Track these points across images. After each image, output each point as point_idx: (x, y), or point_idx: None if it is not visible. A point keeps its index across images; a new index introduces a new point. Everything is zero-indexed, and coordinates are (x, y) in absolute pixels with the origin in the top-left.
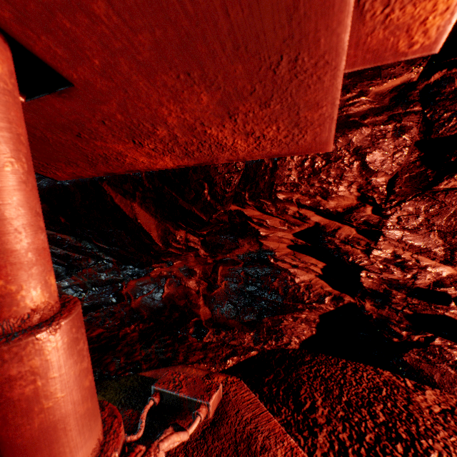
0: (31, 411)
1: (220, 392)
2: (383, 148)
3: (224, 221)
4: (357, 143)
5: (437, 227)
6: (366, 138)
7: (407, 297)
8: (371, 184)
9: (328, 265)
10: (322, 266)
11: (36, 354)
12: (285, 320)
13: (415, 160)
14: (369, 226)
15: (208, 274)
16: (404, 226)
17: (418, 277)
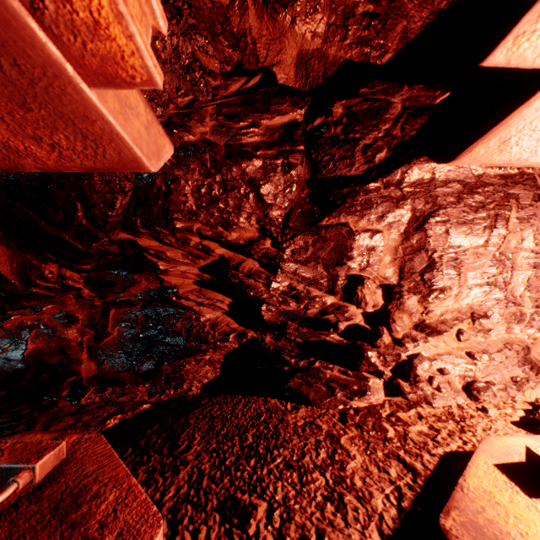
0: None
1: (61, 451)
2: (275, 182)
3: (113, 252)
4: (251, 174)
5: (322, 260)
6: (259, 170)
7: (299, 327)
8: (269, 217)
9: (235, 301)
10: (229, 302)
11: None
12: (188, 364)
13: (306, 197)
14: (269, 259)
15: (95, 320)
16: (297, 259)
17: (309, 307)
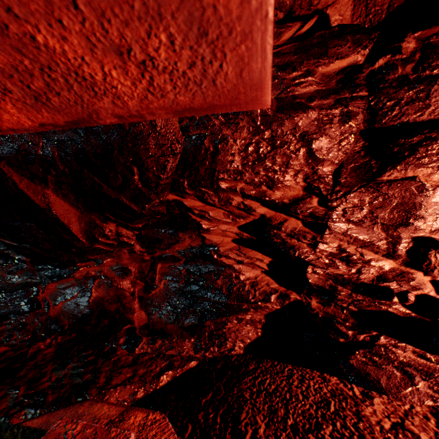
0: None
1: None
2: (329, 135)
3: (161, 213)
4: (303, 128)
5: (380, 220)
6: (313, 122)
7: (352, 293)
8: (318, 174)
9: (274, 260)
10: (268, 261)
11: None
12: (230, 322)
13: (360, 149)
14: (315, 218)
15: (145, 273)
16: (349, 219)
17: (363, 271)
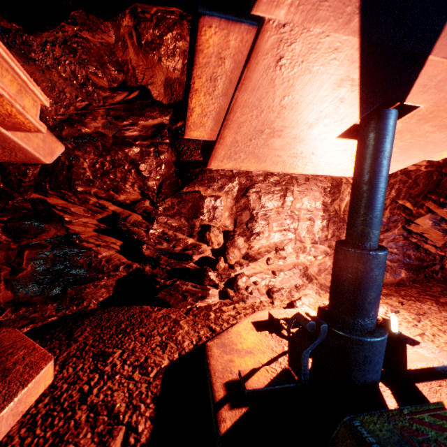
0: None
1: None
2: (149, 163)
3: (27, 208)
4: (132, 157)
5: (184, 215)
6: (138, 154)
7: (169, 259)
8: (147, 185)
9: (125, 243)
10: (120, 244)
11: None
12: (88, 288)
13: (173, 172)
14: (148, 213)
15: (12, 259)
16: (168, 214)
17: (176, 246)
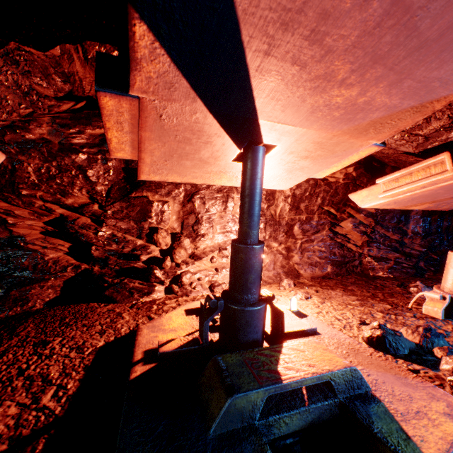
0: None
1: None
2: (97, 169)
3: None
4: (79, 163)
5: (133, 218)
6: (85, 160)
7: (118, 259)
8: (95, 190)
9: (74, 245)
10: (69, 246)
11: None
12: (34, 289)
13: (122, 178)
14: (97, 216)
15: None
16: (117, 217)
17: (125, 247)
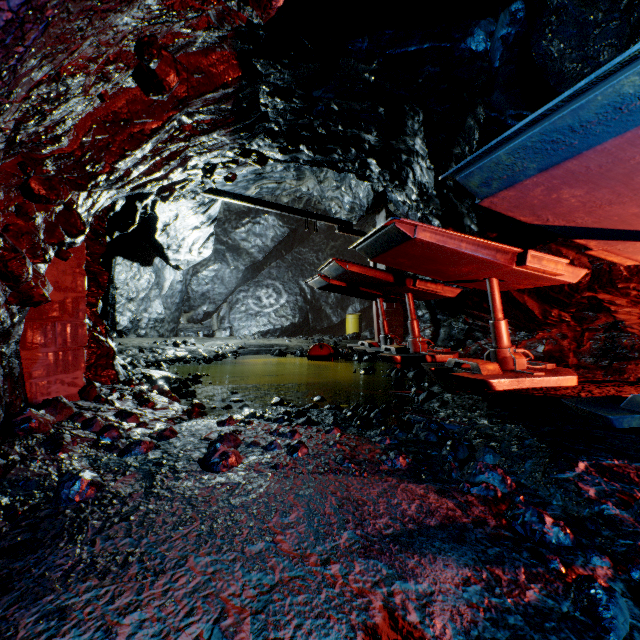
0: (500, 332)
1: (553, 366)
2: None
3: (583, 303)
4: None
5: None
6: None
7: None
8: None
9: None
10: None
11: (501, 323)
12: (628, 365)
13: None
14: None
15: (576, 338)
16: None
17: None
